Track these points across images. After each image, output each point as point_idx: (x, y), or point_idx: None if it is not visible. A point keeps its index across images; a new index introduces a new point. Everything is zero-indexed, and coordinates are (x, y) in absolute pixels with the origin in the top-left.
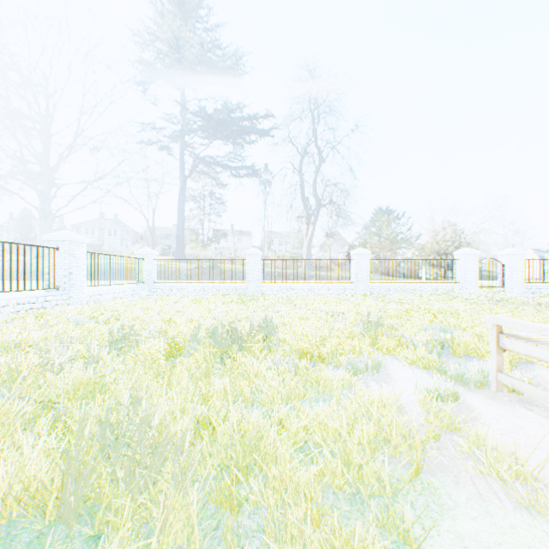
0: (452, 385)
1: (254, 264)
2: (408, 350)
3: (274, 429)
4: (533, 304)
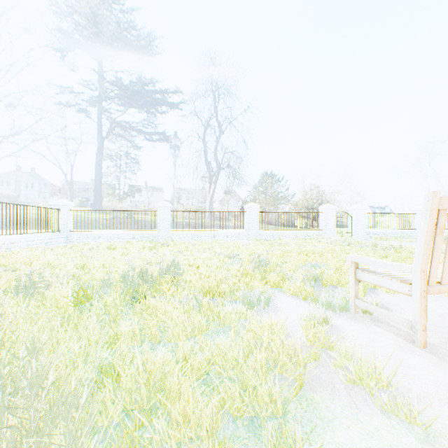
0: (324, 311)
1: (165, 215)
2: (290, 284)
3: (179, 365)
4: (372, 245)
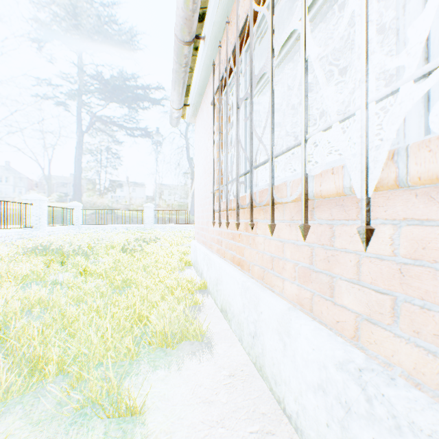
0: None
1: (149, 213)
2: None
3: None
4: None
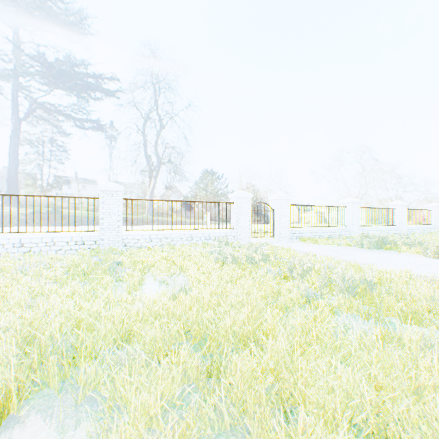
0: None
1: None
2: None
3: None
4: (302, 271)
